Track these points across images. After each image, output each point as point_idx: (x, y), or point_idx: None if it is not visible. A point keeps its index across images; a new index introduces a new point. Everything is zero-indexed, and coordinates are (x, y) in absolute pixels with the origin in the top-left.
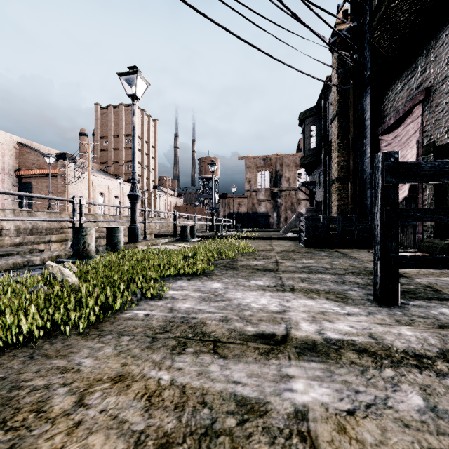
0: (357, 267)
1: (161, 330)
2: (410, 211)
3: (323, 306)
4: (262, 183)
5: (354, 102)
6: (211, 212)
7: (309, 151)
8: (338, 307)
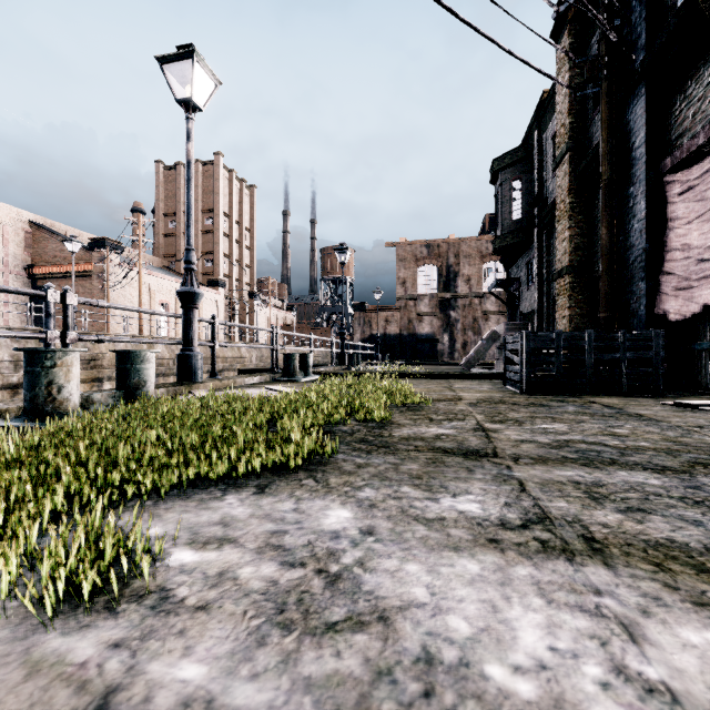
0: (691, 446)
1: None
2: None
3: None
4: (425, 286)
5: (610, 117)
6: (340, 331)
7: (509, 225)
8: None
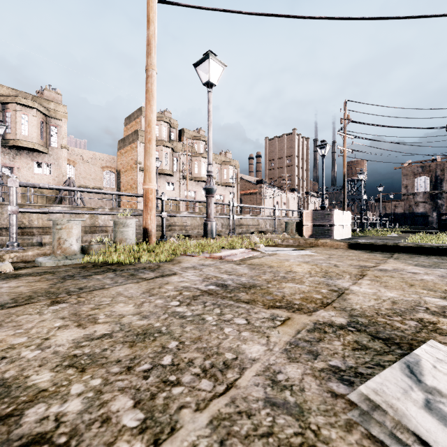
0: None
1: None
2: (442, 220)
3: None
4: (420, 187)
5: None
6: (379, 215)
7: None
8: None
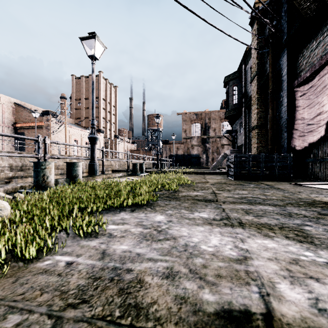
0: (291, 198)
1: (76, 297)
2: None
3: (289, 249)
4: (195, 132)
5: (272, 62)
6: (156, 153)
7: (232, 106)
8: (309, 252)
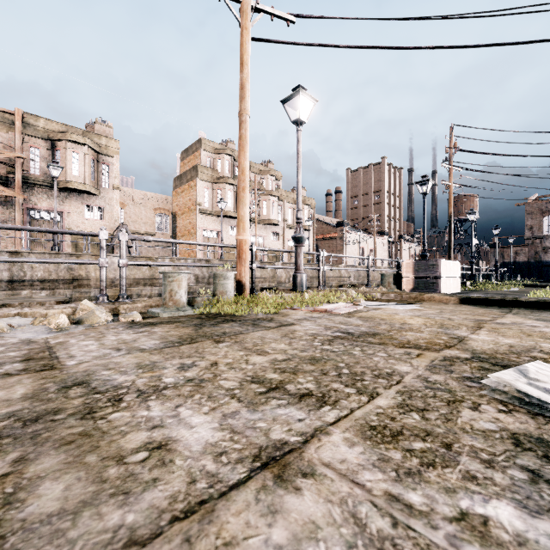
0: None
1: None
2: None
3: None
4: (549, 229)
5: None
6: (495, 264)
7: None
8: None
